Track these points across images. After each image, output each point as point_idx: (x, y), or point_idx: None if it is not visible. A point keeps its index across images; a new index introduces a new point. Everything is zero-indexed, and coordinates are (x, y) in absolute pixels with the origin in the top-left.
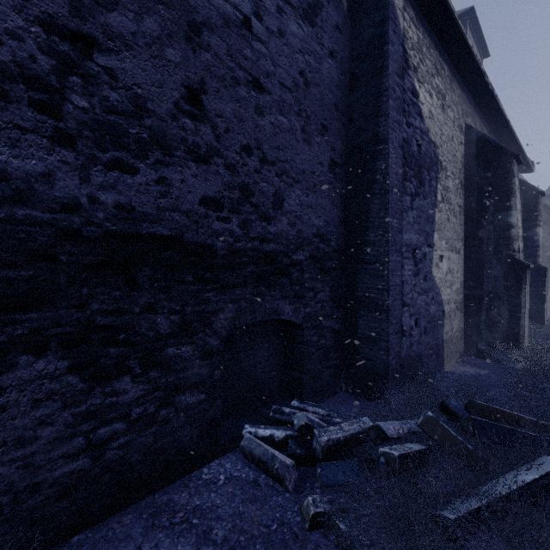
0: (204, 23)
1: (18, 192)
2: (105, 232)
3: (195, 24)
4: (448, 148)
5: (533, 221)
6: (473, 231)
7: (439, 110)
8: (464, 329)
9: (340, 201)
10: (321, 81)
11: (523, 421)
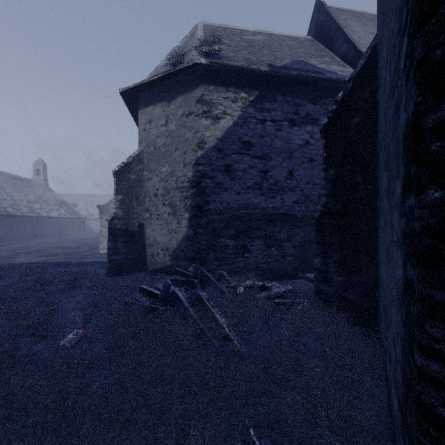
0: (293, 151)
1: (255, 207)
2: (269, 213)
3: (290, 153)
4: None
5: None
6: None
7: None
8: None
9: None
10: None
11: None
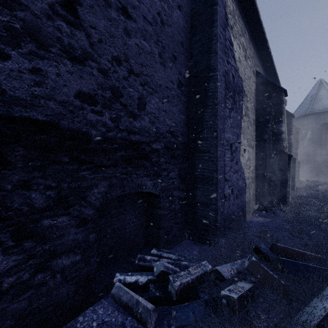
0: None
1: None
2: None
3: None
4: (248, 83)
5: (289, 131)
6: (261, 135)
7: (243, 58)
8: (255, 194)
9: (185, 110)
10: (172, 24)
11: (306, 256)
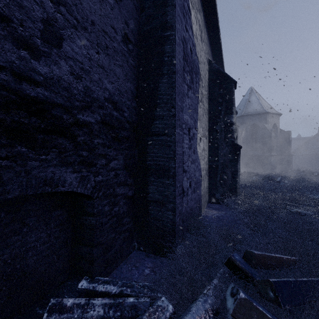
0: None
1: None
2: None
3: None
4: (203, 68)
5: None
6: (213, 126)
7: (200, 38)
8: (208, 186)
9: (133, 78)
10: None
11: (283, 261)
